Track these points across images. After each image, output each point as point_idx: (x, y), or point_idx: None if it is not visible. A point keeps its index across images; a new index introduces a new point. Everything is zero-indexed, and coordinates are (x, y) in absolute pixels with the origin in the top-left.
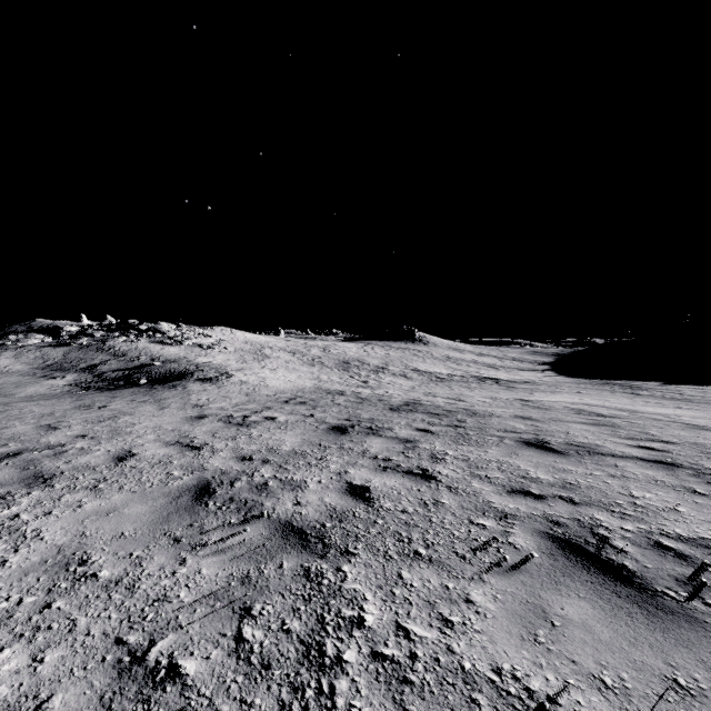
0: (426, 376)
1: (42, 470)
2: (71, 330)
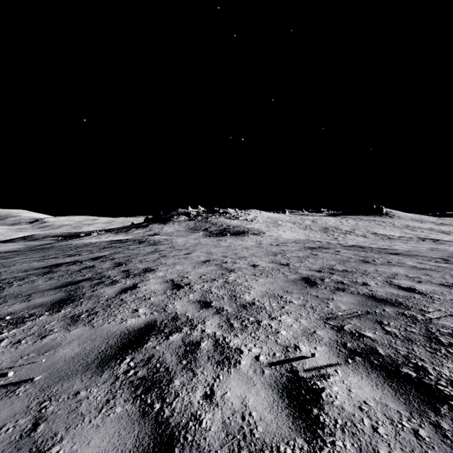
0: (380, 236)
1: (231, 248)
2: (194, 213)
